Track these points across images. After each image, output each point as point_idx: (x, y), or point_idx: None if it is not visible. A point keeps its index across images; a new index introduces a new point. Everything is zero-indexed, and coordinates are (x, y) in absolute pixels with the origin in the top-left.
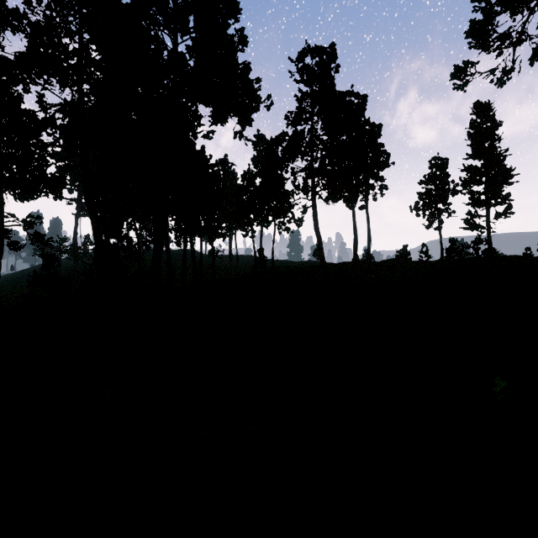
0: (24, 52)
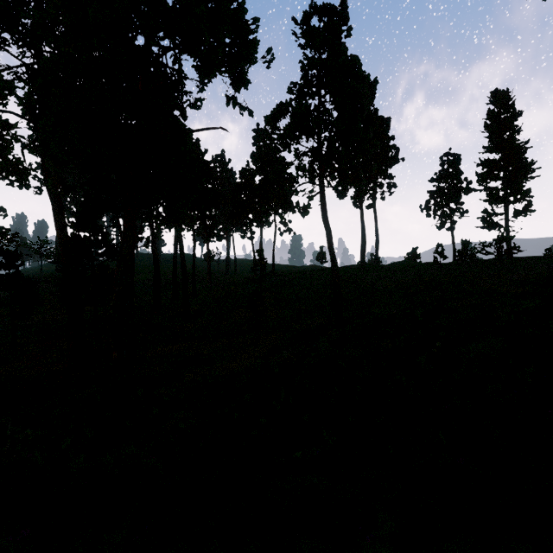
0: None
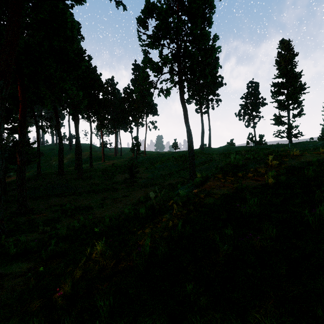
0: None
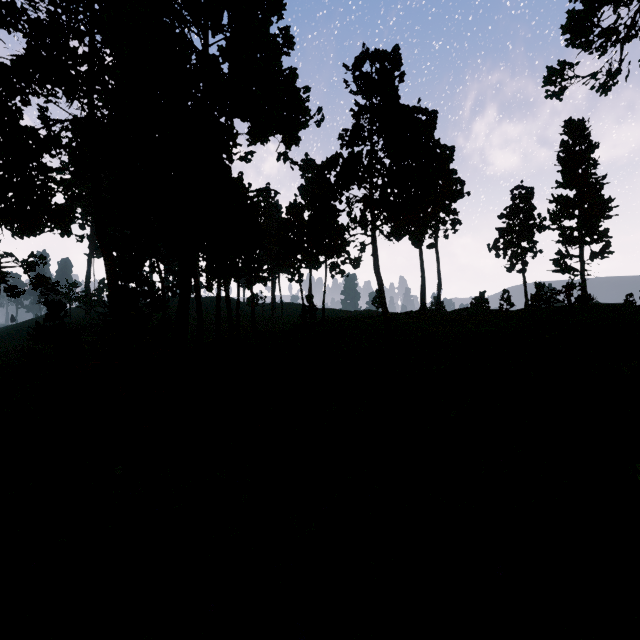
0: (22, 55)
